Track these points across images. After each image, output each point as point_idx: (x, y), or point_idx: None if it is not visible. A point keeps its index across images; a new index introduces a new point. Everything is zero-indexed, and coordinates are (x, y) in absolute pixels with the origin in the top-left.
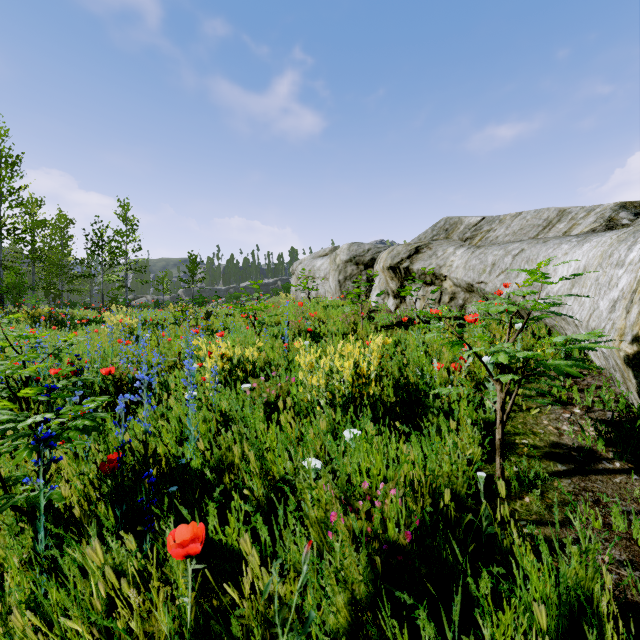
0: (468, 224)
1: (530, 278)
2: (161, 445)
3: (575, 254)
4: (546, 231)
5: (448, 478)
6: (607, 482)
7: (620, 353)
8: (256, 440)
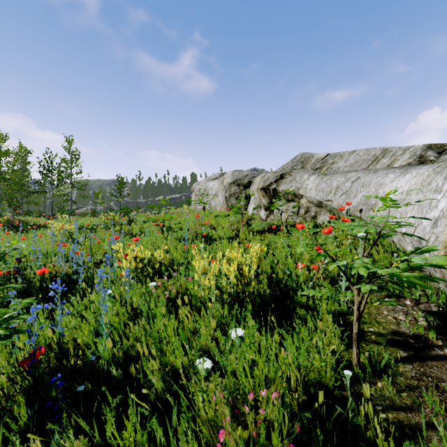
0: (317, 158)
1: (385, 205)
2: (80, 336)
3: (400, 181)
4: (374, 164)
5: (318, 372)
6: (441, 368)
7: None
8: (158, 335)
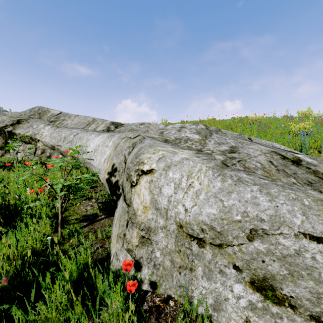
0: (53, 113)
1: (72, 152)
2: None
3: (96, 139)
4: (88, 126)
5: (33, 246)
6: (99, 223)
7: (105, 178)
8: None
